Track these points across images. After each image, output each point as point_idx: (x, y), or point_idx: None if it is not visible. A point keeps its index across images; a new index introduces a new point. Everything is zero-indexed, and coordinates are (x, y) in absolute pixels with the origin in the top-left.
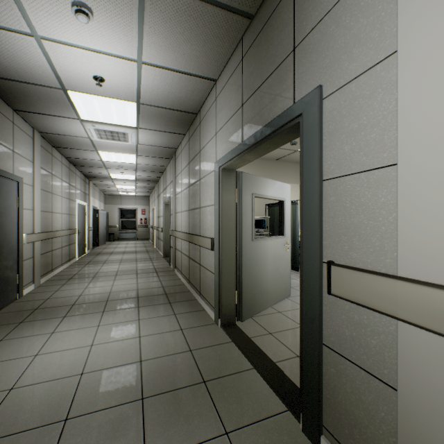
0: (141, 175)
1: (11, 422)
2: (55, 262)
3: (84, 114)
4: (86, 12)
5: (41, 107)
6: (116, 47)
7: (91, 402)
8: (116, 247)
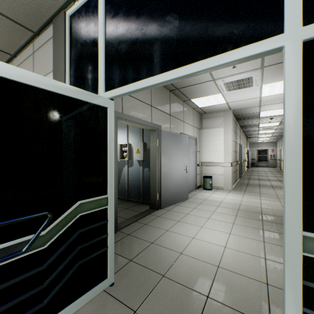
0: (274, 135)
1: (263, 185)
2: (243, 170)
3: (260, 126)
4: (272, 118)
5: (249, 127)
6: (276, 119)
7: (275, 186)
8: (257, 169)
